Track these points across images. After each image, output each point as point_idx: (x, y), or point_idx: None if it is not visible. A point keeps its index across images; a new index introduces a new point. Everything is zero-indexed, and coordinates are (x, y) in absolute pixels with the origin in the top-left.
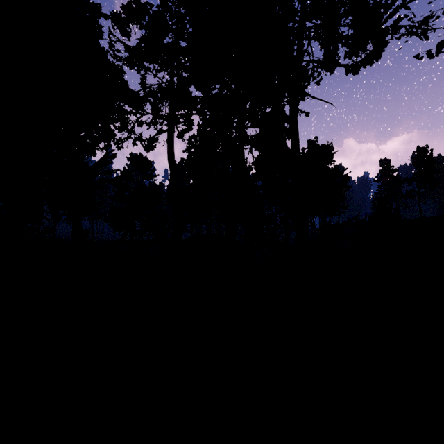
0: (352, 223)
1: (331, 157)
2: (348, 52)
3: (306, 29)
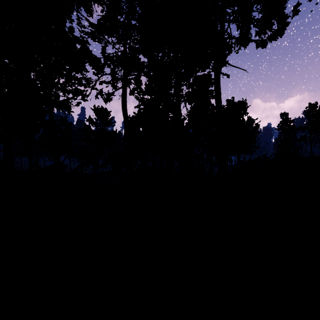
0: (261, 160)
1: (246, 110)
2: (258, 31)
3: (227, 13)
